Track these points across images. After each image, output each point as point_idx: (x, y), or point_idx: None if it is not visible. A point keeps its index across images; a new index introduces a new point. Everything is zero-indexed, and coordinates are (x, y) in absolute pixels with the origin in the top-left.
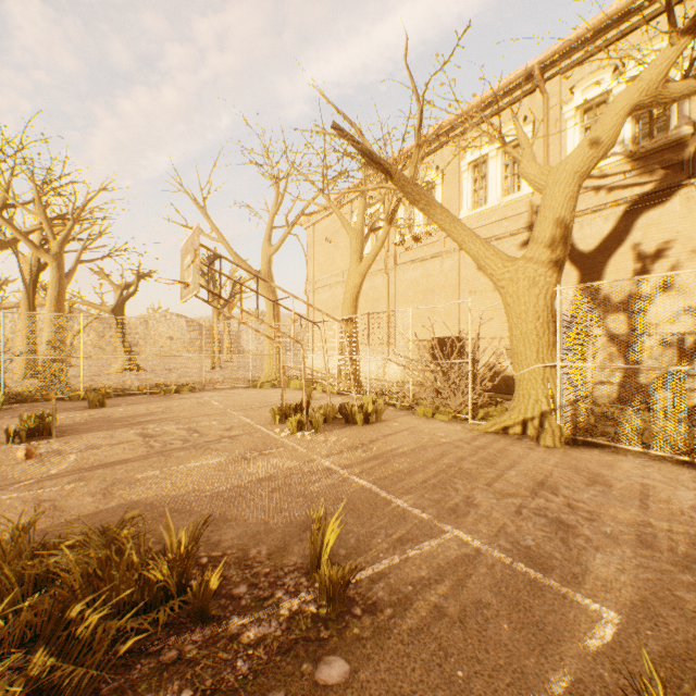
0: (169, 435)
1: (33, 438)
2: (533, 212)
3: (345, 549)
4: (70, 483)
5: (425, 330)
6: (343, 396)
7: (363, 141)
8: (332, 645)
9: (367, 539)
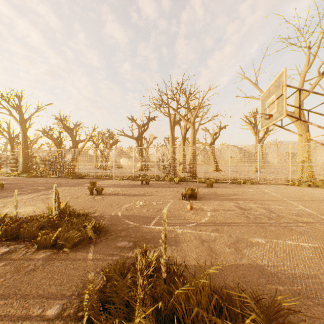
0: (253, 210)
1: (190, 199)
2: None
3: None
4: (212, 231)
5: None
6: None
7: None
8: None
9: None
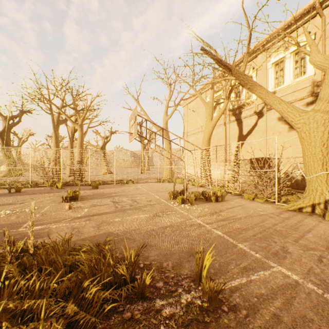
0: (123, 202)
1: (71, 201)
2: (314, 85)
3: (213, 269)
4: (84, 221)
5: (246, 154)
6: (202, 187)
7: (216, 55)
8: (212, 327)
9: (225, 265)
